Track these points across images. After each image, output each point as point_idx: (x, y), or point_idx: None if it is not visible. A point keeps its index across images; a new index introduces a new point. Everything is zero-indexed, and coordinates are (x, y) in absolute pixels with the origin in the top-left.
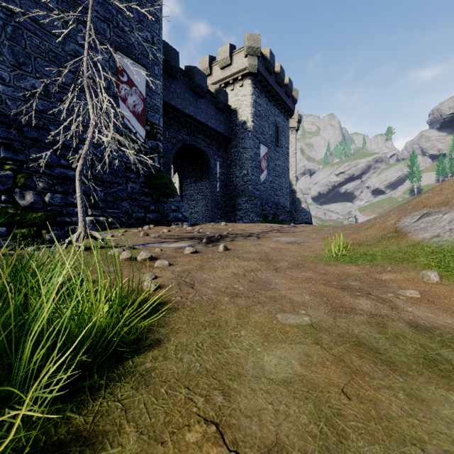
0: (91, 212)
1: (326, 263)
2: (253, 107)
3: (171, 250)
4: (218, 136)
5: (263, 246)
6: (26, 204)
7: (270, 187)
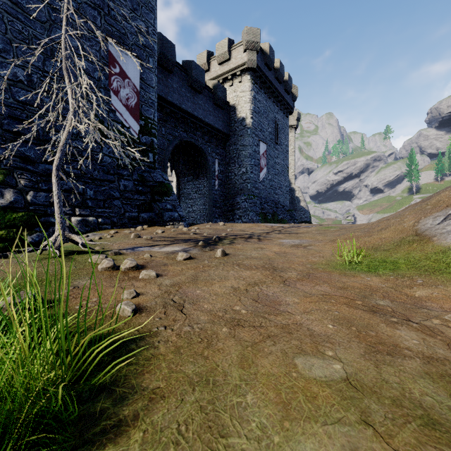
0: (79, 212)
1: (341, 272)
2: (252, 103)
3: (162, 255)
4: (216, 133)
5: (266, 250)
6: (5, 203)
7: (269, 186)
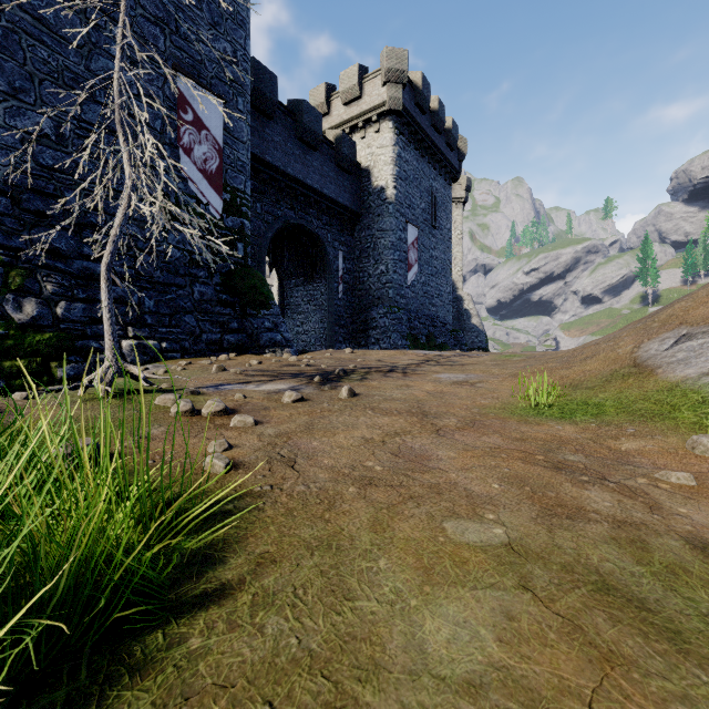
0: (134, 332)
1: (521, 419)
2: (396, 165)
3: (261, 395)
4: (340, 211)
5: (414, 389)
6: (25, 320)
7: (423, 292)
